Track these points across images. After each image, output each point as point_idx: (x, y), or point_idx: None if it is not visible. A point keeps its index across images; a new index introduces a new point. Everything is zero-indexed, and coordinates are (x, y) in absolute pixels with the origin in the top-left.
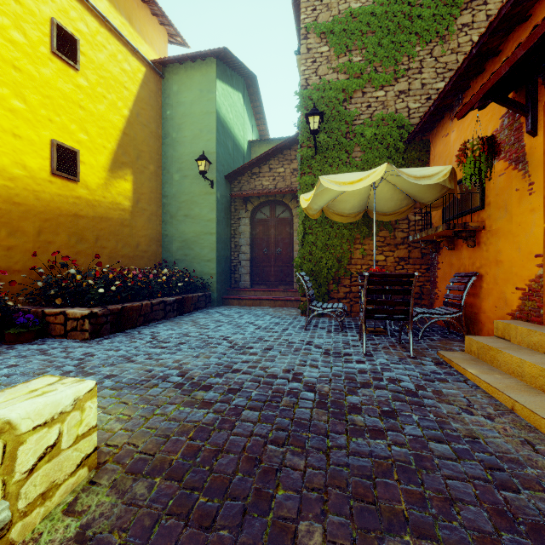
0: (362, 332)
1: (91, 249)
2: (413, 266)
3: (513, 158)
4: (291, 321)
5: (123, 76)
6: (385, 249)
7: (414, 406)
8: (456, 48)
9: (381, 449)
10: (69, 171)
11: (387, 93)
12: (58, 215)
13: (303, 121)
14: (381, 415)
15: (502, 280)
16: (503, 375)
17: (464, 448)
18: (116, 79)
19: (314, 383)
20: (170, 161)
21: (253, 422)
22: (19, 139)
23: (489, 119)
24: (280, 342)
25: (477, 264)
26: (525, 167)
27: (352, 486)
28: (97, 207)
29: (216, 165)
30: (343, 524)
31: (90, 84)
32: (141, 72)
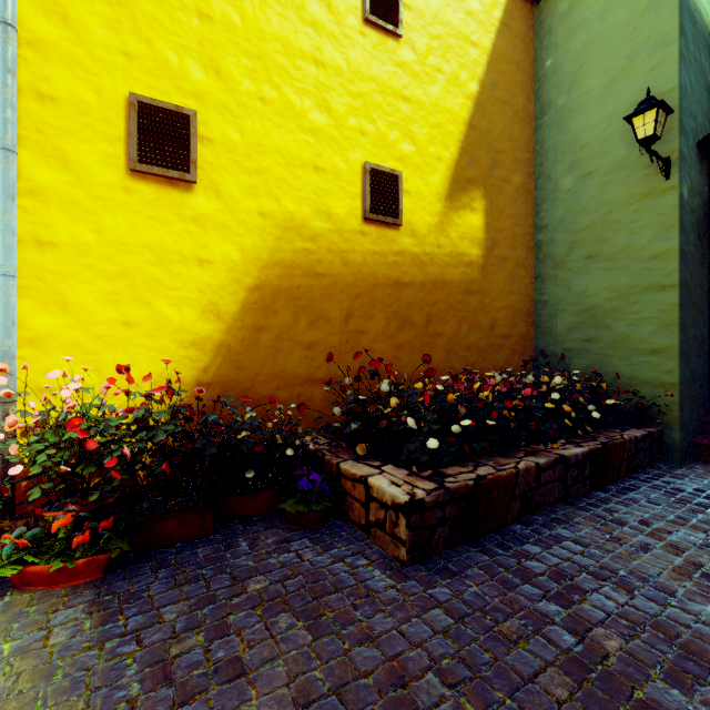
0: None
1: (419, 338)
2: None
3: None
4: None
5: (469, 24)
6: None
7: None
8: None
9: None
10: (387, 211)
11: None
12: (372, 285)
13: None
14: None
15: None
16: None
17: None
18: (457, 34)
19: None
20: (552, 156)
21: None
22: (321, 173)
23: None
24: None
25: None
26: None
27: None
28: (428, 265)
29: (679, 118)
30: None
31: (418, 56)
32: (498, 7)
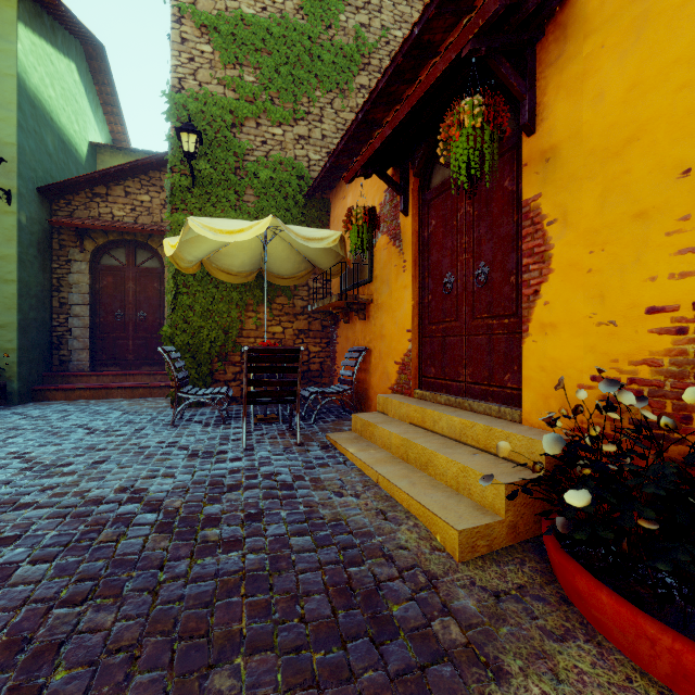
0: (250, 422)
1: None
2: (314, 339)
3: (392, 234)
4: (154, 416)
5: None
6: (283, 320)
7: (285, 501)
8: (355, 108)
9: (232, 563)
10: None
11: (285, 133)
12: None
13: (175, 136)
14: (243, 521)
15: (386, 355)
16: (377, 449)
17: (325, 534)
18: None
19: (162, 499)
20: None
21: (33, 583)
22: None
23: (376, 191)
24: (124, 449)
25: (367, 338)
26: (401, 245)
27: (182, 623)
28: None
29: (18, 166)
30: (156, 679)
31: None
32: None
